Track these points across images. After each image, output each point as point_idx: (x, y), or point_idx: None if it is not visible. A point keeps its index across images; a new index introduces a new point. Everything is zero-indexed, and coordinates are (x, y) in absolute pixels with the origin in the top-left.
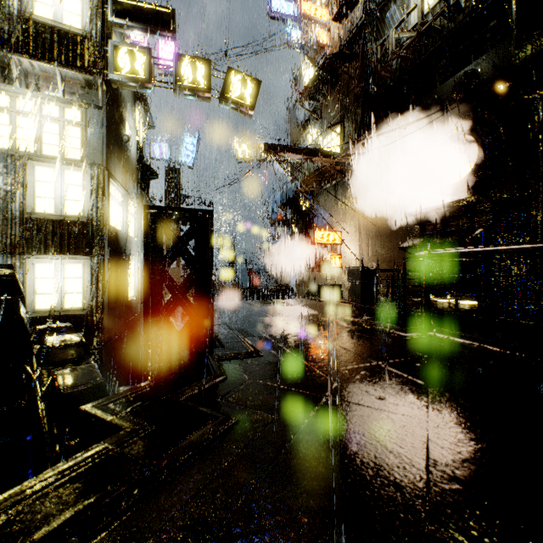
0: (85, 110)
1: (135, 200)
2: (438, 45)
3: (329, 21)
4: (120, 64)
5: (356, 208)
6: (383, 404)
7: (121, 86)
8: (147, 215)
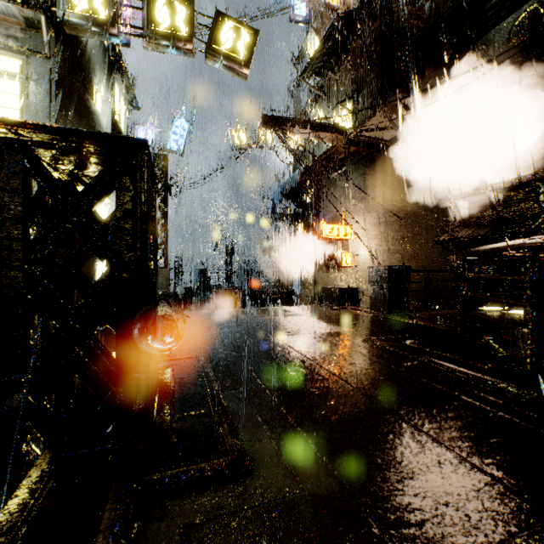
0: (25, 59)
1: None
2: None
3: None
4: None
5: (372, 197)
6: None
7: (77, 30)
8: None
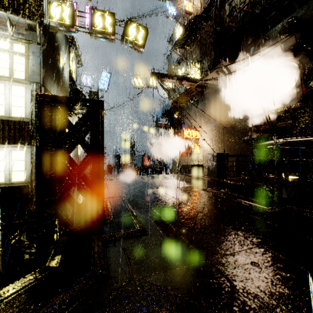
0: (28, 45)
1: None
2: (270, 0)
3: None
4: (52, 14)
5: (210, 115)
6: None
7: (54, 29)
8: (39, 103)
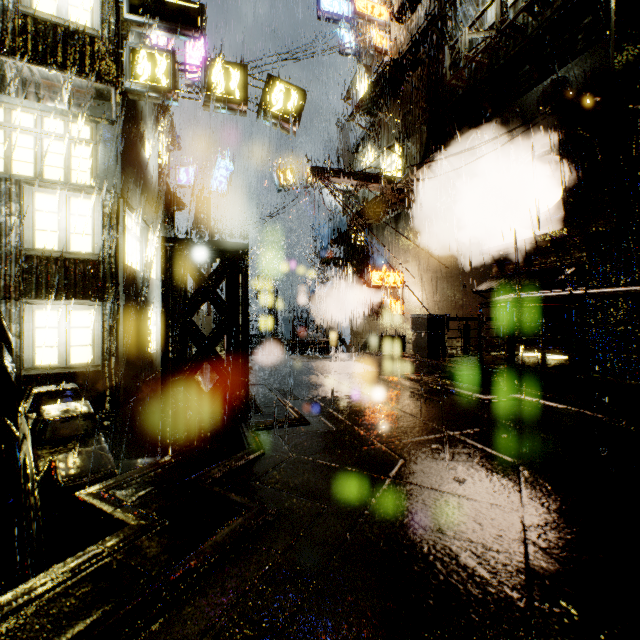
0: (95, 126)
1: (157, 235)
2: (520, 47)
3: (389, 21)
4: (137, 71)
5: (421, 244)
6: (463, 488)
7: (139, 96)
8: (165, 250)
